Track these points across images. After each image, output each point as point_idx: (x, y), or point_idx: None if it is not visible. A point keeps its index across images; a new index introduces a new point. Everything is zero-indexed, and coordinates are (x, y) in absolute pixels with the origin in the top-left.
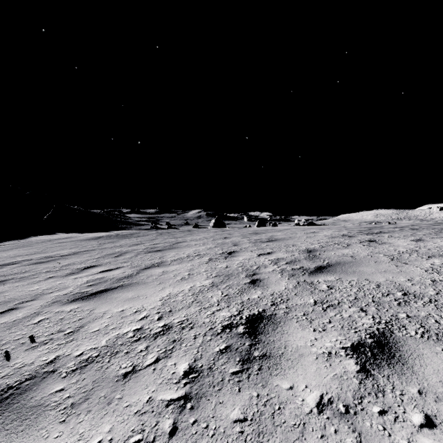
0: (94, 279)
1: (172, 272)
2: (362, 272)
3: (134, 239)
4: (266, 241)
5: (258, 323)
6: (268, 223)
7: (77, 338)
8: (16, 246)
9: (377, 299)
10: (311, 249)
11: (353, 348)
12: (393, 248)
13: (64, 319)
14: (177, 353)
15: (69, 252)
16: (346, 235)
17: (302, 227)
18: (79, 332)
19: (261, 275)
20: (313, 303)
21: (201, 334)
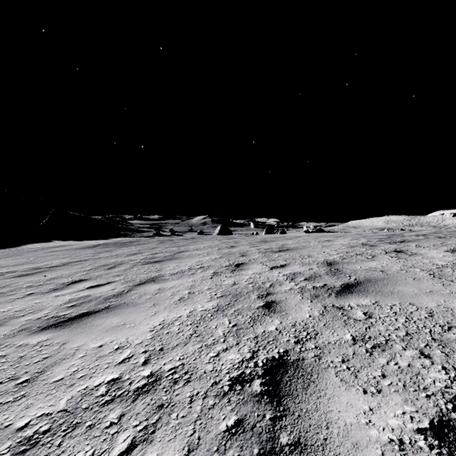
0: (78, 297)
1: (169, 289)
2: (402, 293)
3: (133, 247)
4: (278, 251)
5: (281, 375)
6: (276, 230)
7: (29, 393)
8: (5, 255)
9: (438, 336)
10: (330, 261)
11: (436, 432)
12: (428, 260)
13: (24, 358)
14: (163, 433)
15: (59, 263)
16: (366, 244)
17: (314, 234)
18: (37, 382)
19: (276, 295)
20: (351, 341)
21: (201, 394)
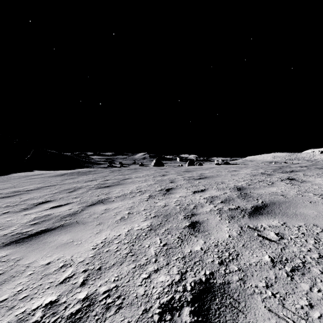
0: (41, 216)
1: (113, 210)
2: (304, 215)
3: (91, 175)
4: (198, 179)
5: (209, 302)
6: (196, 163)
7: None
8: None
9: None
10: (239, 187)
11: None
12: (317, 186)
13: None
14: None
15: (34, 187)
16: (264, 173)
17: (223, 166)
18: None
19: (199, 216)
20: (270, 263)
21: None
